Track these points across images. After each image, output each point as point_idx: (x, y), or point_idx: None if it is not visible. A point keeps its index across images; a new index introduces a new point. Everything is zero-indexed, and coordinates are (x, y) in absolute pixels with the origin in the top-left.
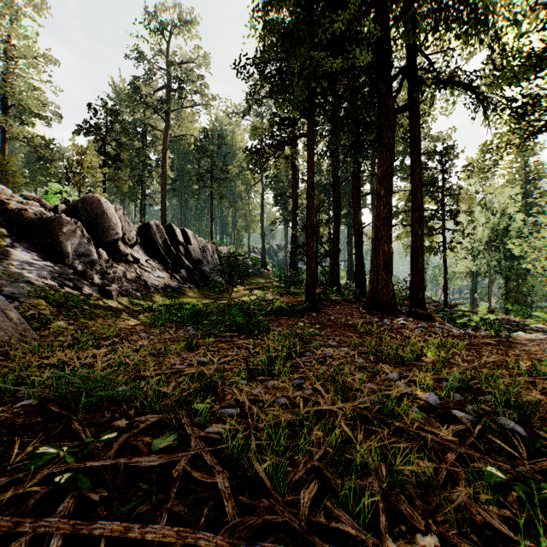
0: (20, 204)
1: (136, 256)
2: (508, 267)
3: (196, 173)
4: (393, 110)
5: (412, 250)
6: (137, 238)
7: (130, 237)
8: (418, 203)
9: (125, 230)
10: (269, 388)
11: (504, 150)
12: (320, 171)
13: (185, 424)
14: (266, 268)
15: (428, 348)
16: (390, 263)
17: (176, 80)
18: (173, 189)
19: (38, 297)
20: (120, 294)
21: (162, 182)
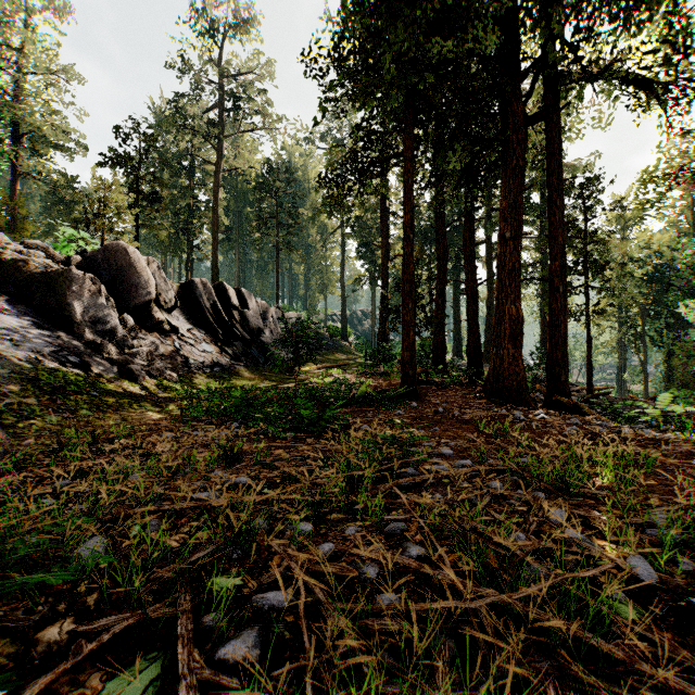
0: (18, 254)
1: (174, 324)
2: (671, 339)
3: (256, 218)
4: (523, 119)
5: (550, 314)
6: (176, 300)
7: (166, 298)
8: (559, 249)
9: (160, 289)
10: (348, 539)
11: (676, 177)
12: (417, 213)
13: (181, 638)
14: (347, 341)
15: (604, 464)
16: (519, 332)
17: (231, 97)
18: (228, 239)
19: (23, 380)
20: (149, 374)
21: (213, 229)
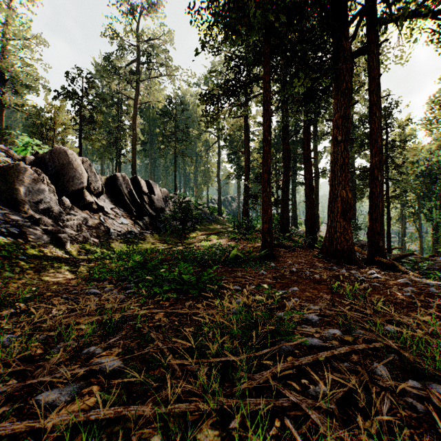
0: None
1: (100, 204)
2: (437, 215)
3: (161, 135)
4: (351, 53)
5: (371, 196)
6: (102, 188)
7: (95, 186)
8: (377, 148)
9: (91, 180)
10: None
11: None
12: None
13: None
14: (221, 216)
15: None
16: (348, 210)
17: (144, 54)
18: (143, 149)
19: None
20: (77, 241)
21: (133, 142)
